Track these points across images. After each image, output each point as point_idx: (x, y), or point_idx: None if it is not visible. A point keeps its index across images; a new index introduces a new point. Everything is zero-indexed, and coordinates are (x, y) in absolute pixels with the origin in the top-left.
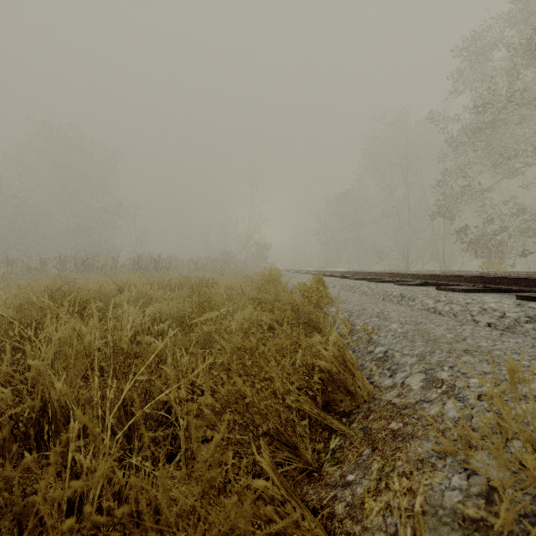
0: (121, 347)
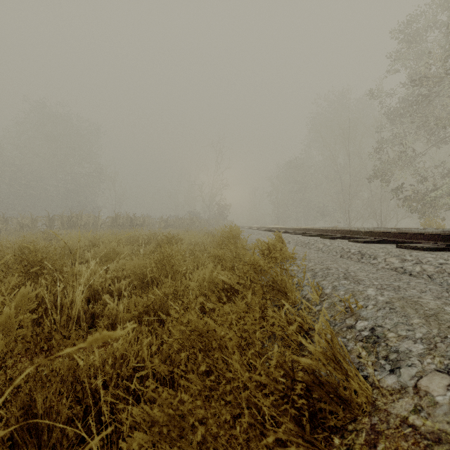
0: (26, 339)
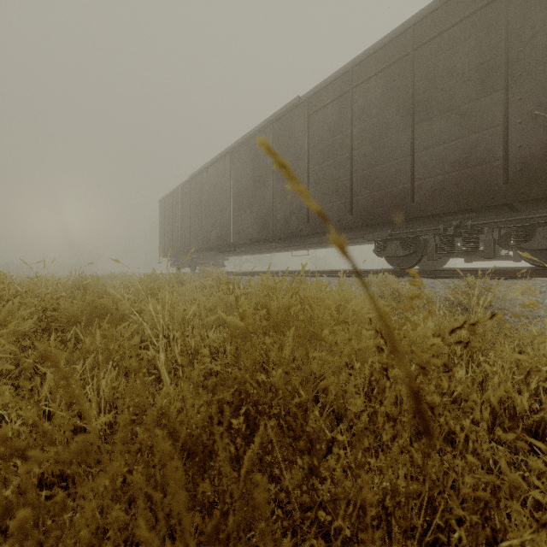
0: None
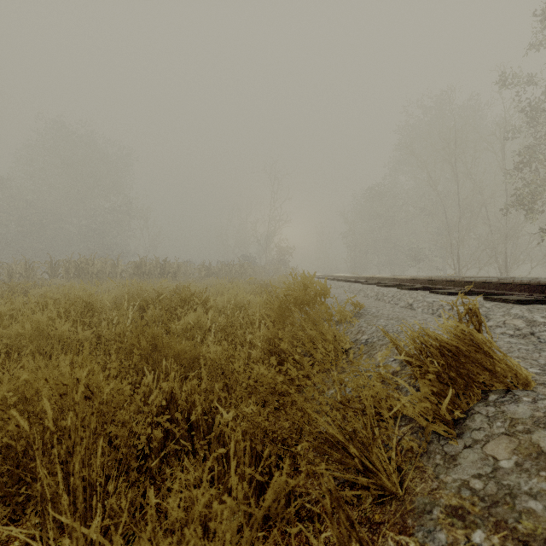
0: None
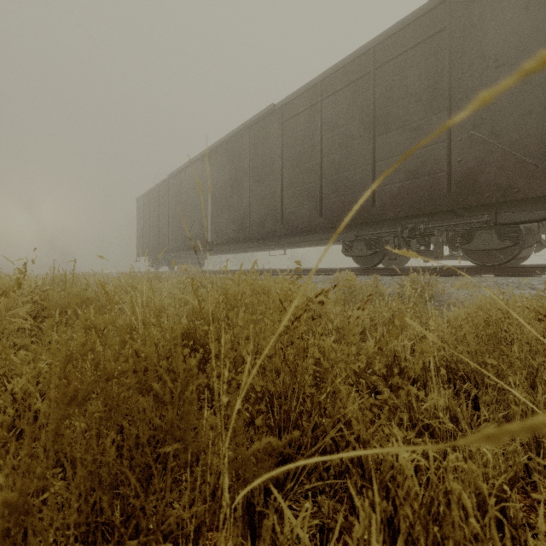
0: None
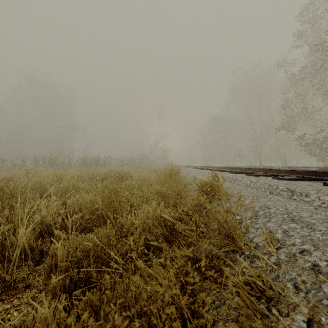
0: None
